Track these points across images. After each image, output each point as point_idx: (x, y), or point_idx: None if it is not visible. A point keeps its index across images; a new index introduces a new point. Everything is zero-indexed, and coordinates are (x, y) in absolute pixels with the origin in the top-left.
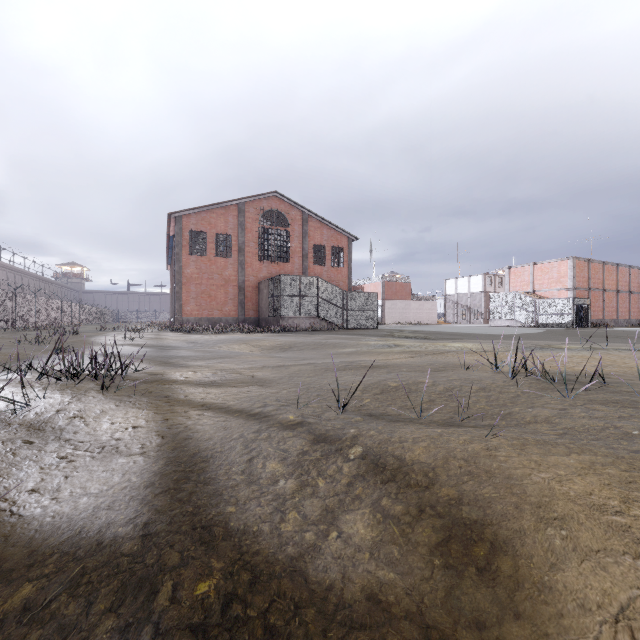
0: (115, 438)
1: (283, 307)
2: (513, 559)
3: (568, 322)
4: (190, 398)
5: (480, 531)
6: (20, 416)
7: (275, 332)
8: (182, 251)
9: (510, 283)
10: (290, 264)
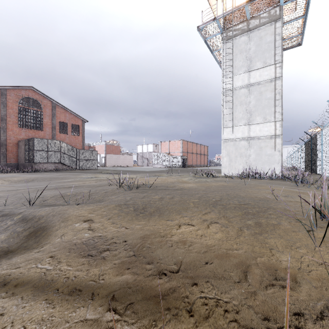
0: None
1: (35, 157)
2: (47, 232)
3: (180, 165)
4: None
5: (43, 228)
6: None
7: (28, 172)
8: None
9: (161, 148)
10: (43, 131)
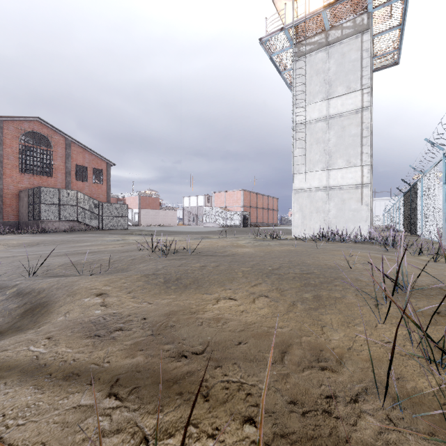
0: None
1: (43, 213)
2: (48, 308)
3: (240, 224)
4: None
5: (43, 304)
6: None
7: (32, 233)
8: None
9: (215, 201)
10: (53, 178)
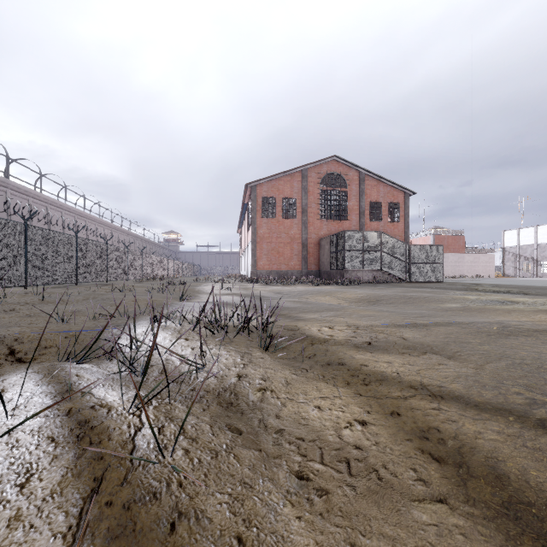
0: (349, 443)
1: (347, 261)
2: None
3: None
4: (376, 370)
5: None
6: (200, 379)
7: (343, 284)
8: (256, 215)
9: None
10: (348, 221)
